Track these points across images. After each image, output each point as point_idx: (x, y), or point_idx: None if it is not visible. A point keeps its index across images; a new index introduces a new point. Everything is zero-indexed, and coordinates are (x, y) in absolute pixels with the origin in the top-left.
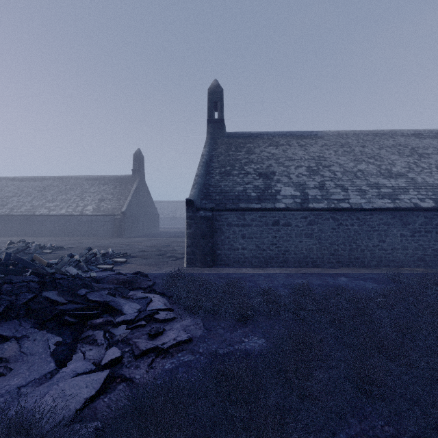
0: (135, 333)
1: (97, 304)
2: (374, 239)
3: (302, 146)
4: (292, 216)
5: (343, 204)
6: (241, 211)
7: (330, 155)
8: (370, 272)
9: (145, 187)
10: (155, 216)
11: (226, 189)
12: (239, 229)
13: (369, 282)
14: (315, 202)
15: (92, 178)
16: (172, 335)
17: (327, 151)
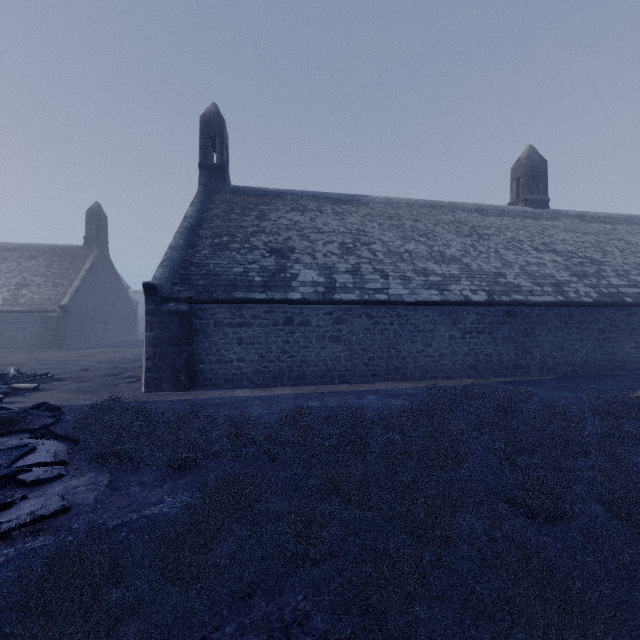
0: None
1: None
2: (418, 343)
3: (338, 214)
4: (312, 312)
5: (380, 295)
6: (236, 304)
7: (373, 228)
8: (410, 387)
9: (109, 267)
10: (130, 314)
11: (217, 271)
12: (233, 331)
13: (400, 400)
14: (344, 292)
15: (6, 248)
16: (32, 505)
17: (370, 223)
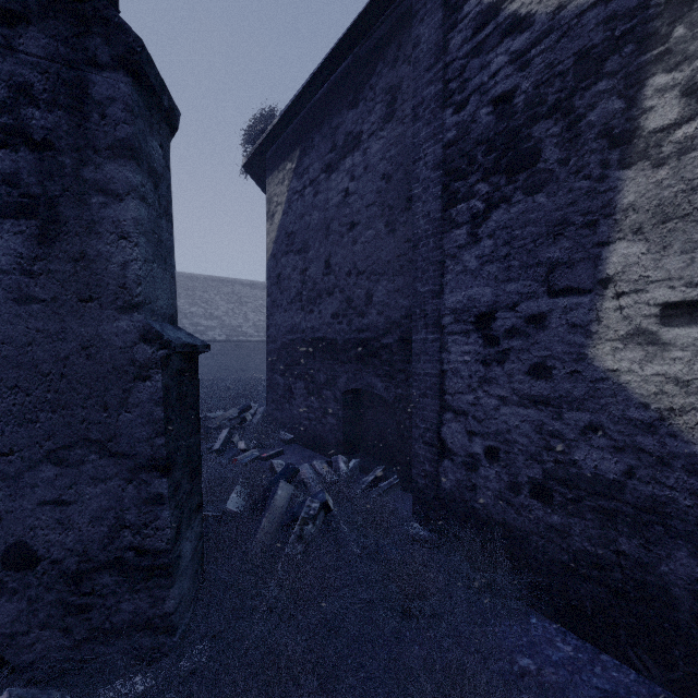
0: None
1: None
2: None
3: None
4: None
5: None
6: None
7: None
8: None
9: None
10: None
11: None
12: None
13: None
14: None
15: None
16: None
17: None
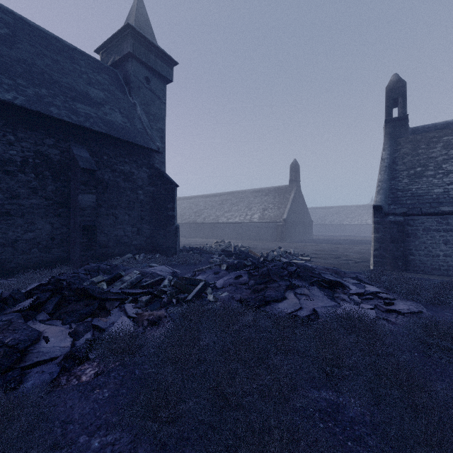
0: (368, 301)
1: (330, 280)
2: None
3: None
4: None
5: None
6: (442, 215)
7: None
8: None
9: (300, 195)
10: (309, 223)
11: (419, 193)
12: (439, 234)
13: None
14: None
15: (255, 191)
16: (403, 306)
17: None
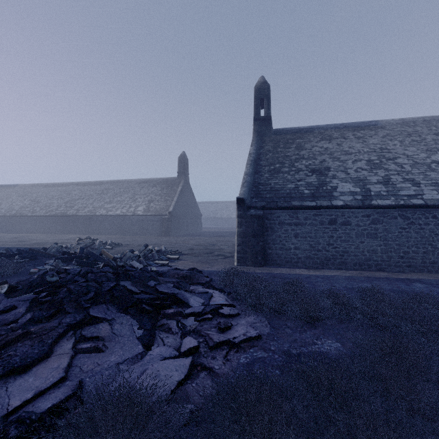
0: (204, 325)
1: (166, 296)
2: None
3: (360, 138)
4: (352, 214)
5: (415, 200)
6: (293, 210)
7: (394, 146)
8: None
9: (189, 188)
10: (198, 216)
11: (277, 187)
12: (291, 228)
13: None
14: (380, 199)
15: (142, 181)
16: (241, 330)
17: (391, 142)
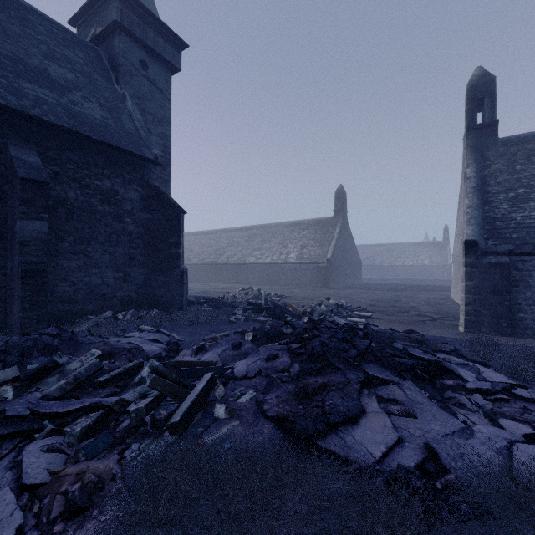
0: (503, 408)
1: (426, 363)
2: None
3: None
4: None
5: None
6: None
7: None
8: None
9: (347, 230)
10: (357, 264)
11: (528, 223)
12: None
13: None
14: None
15: (291, 224)
16: None
17: None
